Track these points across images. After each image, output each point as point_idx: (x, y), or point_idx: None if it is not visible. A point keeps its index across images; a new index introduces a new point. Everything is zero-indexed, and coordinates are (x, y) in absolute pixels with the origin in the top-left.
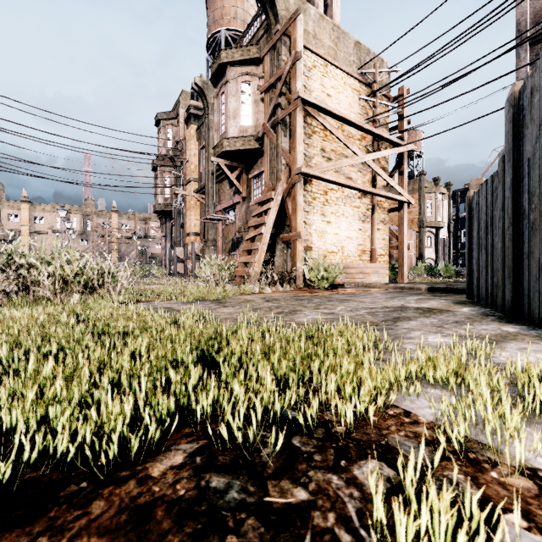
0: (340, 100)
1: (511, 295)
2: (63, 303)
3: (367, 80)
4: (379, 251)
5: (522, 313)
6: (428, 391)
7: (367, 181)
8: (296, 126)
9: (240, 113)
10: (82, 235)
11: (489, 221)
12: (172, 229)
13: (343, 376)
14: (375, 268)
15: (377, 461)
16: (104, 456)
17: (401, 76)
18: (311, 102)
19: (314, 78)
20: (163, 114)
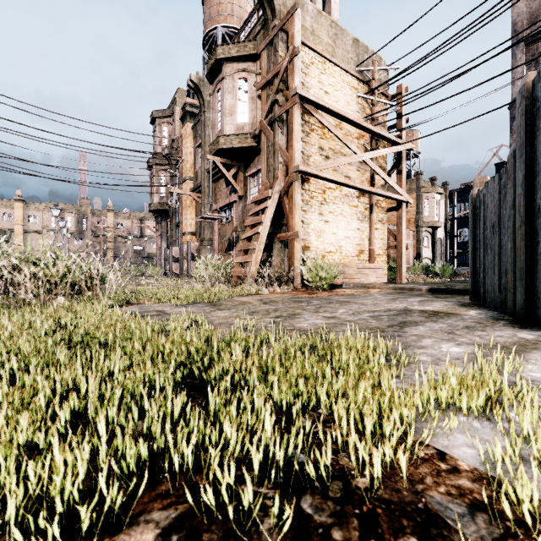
0: (338, 97)
1: (524, 298)
2: (46, 307)
3: (365, 77)
4: (377, 251)
5: (536, 318)
6: (459, 421)
7: (366, 180)
8: (294, 123)
9: (236, 110)
10: (77, 235)
11: (496, 220)
12: (168, 229)
13: (357, 402)
14: (374, 268)
15: (418, 540)
16: (45, 536)
17: (400, 74)
18: (309, 98)
19: (312, 75)
20: (158, 112)
